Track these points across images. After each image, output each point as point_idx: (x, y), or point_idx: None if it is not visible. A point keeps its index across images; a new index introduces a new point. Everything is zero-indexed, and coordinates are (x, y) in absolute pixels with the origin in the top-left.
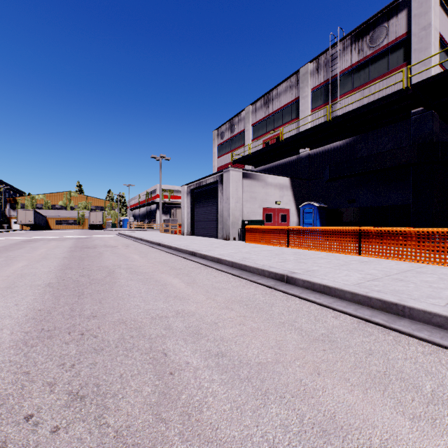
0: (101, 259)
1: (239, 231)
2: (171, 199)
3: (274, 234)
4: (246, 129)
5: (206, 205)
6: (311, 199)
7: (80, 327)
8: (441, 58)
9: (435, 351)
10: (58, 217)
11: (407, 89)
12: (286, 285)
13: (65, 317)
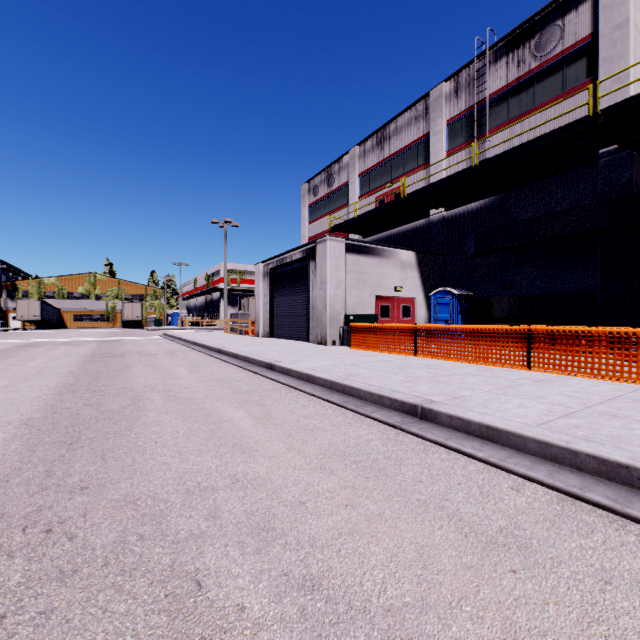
0: (127, 375)
1: (340, 331)
2: (241, 284)
3: (394, 335)
4: (351, 182)
5: (291, 292)
6: (446, 283)
7: (50, 513)
8: None
9: None
10: (77, 310)
11: (596, 117)
12: (421, 424)
13: (30, 490)
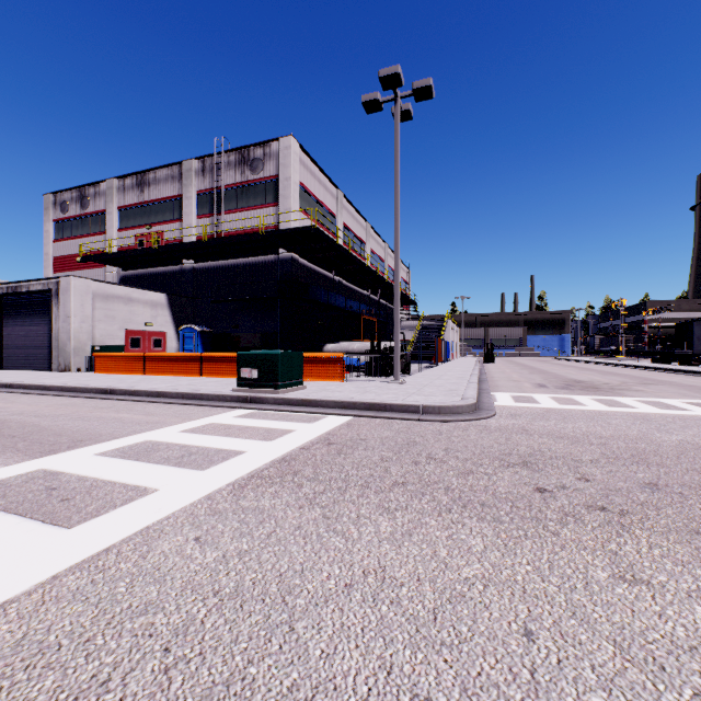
0: None
1: (86, 360)
2: None
3: (131, 361)
4: (109, 212)
5: (28, 322)
6: (196, 321)
7: None
8: (307, 205)
9: (160, 405)
10: None
11: (263, 235)
12: (108, 395)
13: None
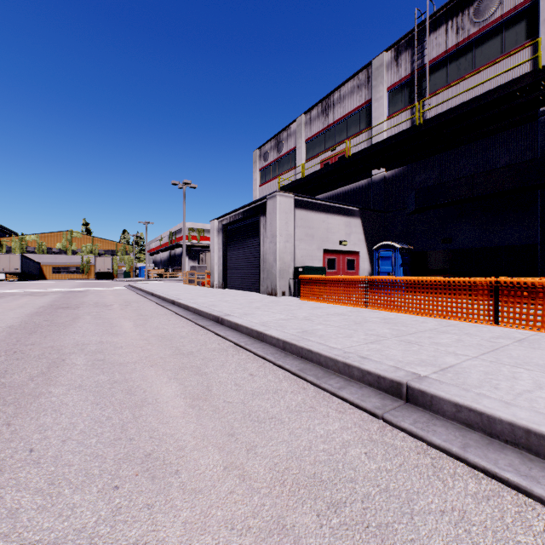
0: (67, 330)
1: (289, 282)
2: (200, 240)
3: (344, 287)
4: (298, 147)
5: (243, 246)
6: (387, 238)
7: None
8: None
9: None
10: (55, 263)
11: None
12: (411, 412)
13: None
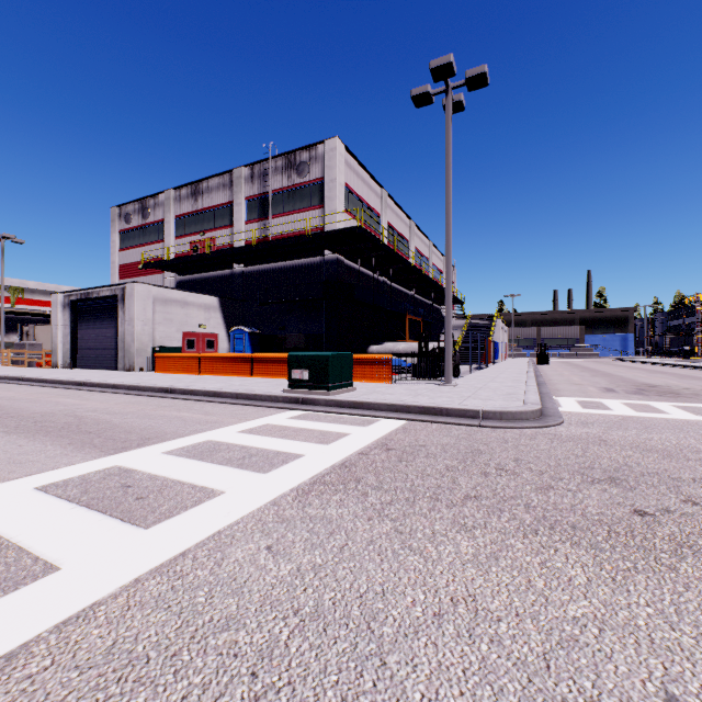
0: None
1: (148, 360)
2: (17, 304)
3: (187, 362)
4: (167, 221)
5: (98, 325)
6: (246, 322)
7: (5, 416)
8: (352, 206)
9: (216, 404)
10: None
11: (310, 237)
12: (169, 394)
13: None
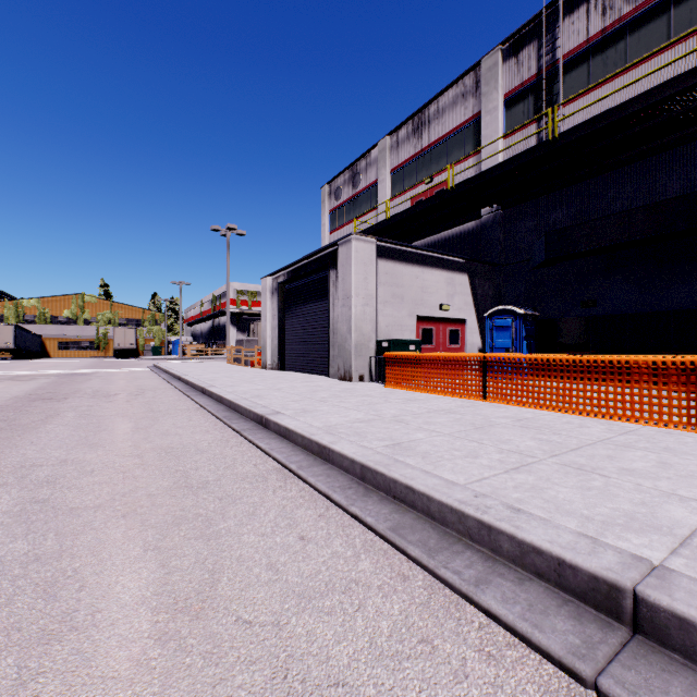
0: (22, 438)
1: (370, 362)
2: (252, 306)
3: (451, 369)
4: (381, 180)
5: (306, 312)
6: (503, 301)
7: None
8: None
9: None
10: (62, 337)
11: None
12: (662, 671)
13: None
